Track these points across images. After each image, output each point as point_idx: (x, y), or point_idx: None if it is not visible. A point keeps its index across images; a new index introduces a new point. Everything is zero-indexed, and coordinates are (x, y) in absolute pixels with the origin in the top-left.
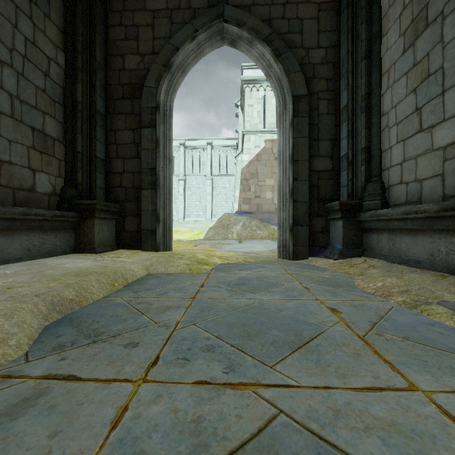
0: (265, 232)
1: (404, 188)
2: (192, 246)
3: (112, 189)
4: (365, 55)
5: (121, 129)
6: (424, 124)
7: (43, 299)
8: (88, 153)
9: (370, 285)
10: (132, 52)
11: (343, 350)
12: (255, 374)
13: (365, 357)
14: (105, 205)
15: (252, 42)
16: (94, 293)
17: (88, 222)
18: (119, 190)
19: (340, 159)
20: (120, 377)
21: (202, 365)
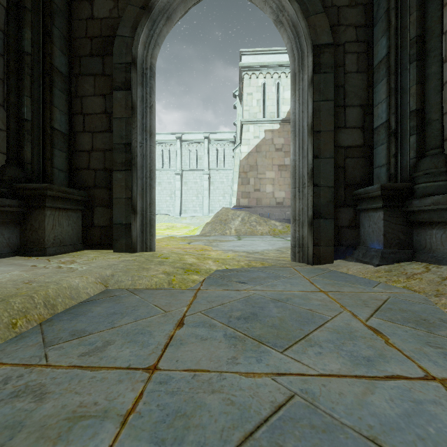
0: (266, 228)
1: None
2: (184, 243)
3: (78, 172)
4: None
5: (88, 94)
6: None
7: None
8: (40, 123)
9: None
10: None
11: None
12: None
13: None
14: (62, 191)
15: None
16: None
17: (37, 213)
18: (86, 173)
19: (375, 131)
20: None
21: None
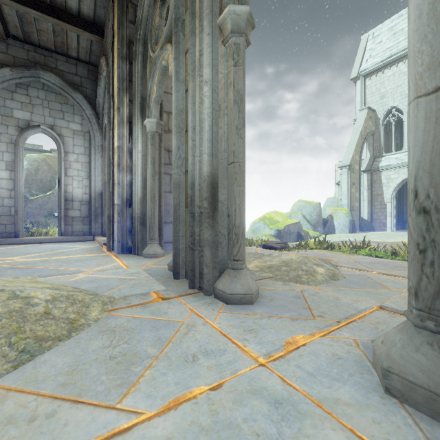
0: None
1: None
2: None
3: None
4: None
5: None
6: None
7: None
8: None
9: None
10: None
11: None
12: None
13: None
14: None
15: None
16: None
17: None
18: None
19: None
20: None
21: None
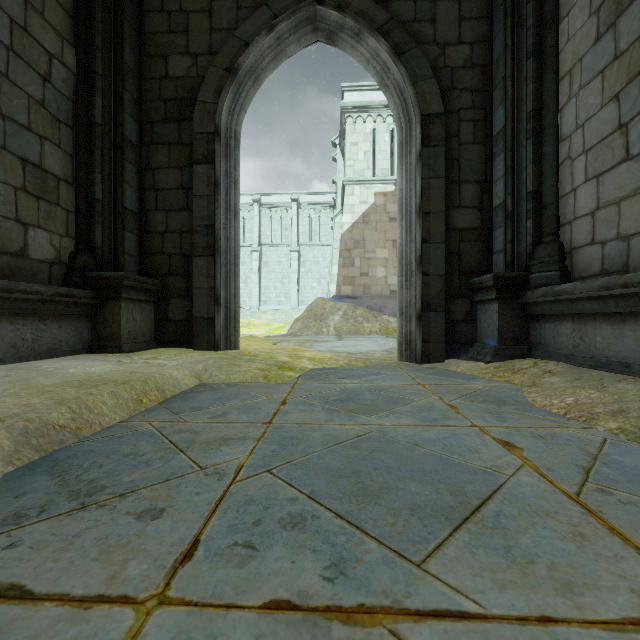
0: (375, 325)
1: (597, 251)
2: (270, 344)
3: (149, 257)
4: (533, 50)
5: (162, 166)
6: (634, 148)
7: (7, 426)
8: (112, 202)
9: (554, 401)
10: (179, 51)
11: (550, 526)
12: (389, 583)
13: (597, 541)
14: (137, 280)
15: (360, 34)
16: (105, 414)
17: (111, 305)
18: (159, 258)
19: (493, 211)
20: (113, 592)
21: (281, 559)
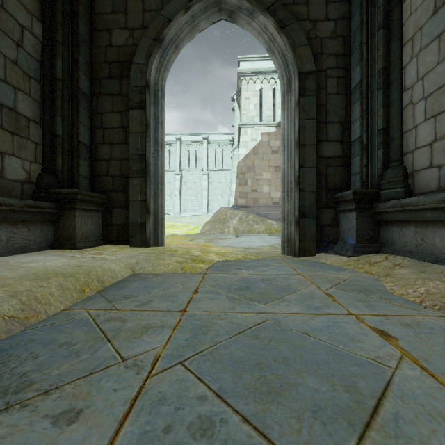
0: (262, 227)
1: (435, 173)
2: (187, 241)
3: (98, 178)
4: (383, 23)
5: (107, 111)
6: None
7: None
8: (69, 137)
9: (409, 291)
10: (120, 26)
11: None
12: None
13: None
14: (88, 195)
15: (253, 13)
16: (51, 304)
17: (68, 213)
18: (105, 179)
19: (352, 144)
20: None
21: None
